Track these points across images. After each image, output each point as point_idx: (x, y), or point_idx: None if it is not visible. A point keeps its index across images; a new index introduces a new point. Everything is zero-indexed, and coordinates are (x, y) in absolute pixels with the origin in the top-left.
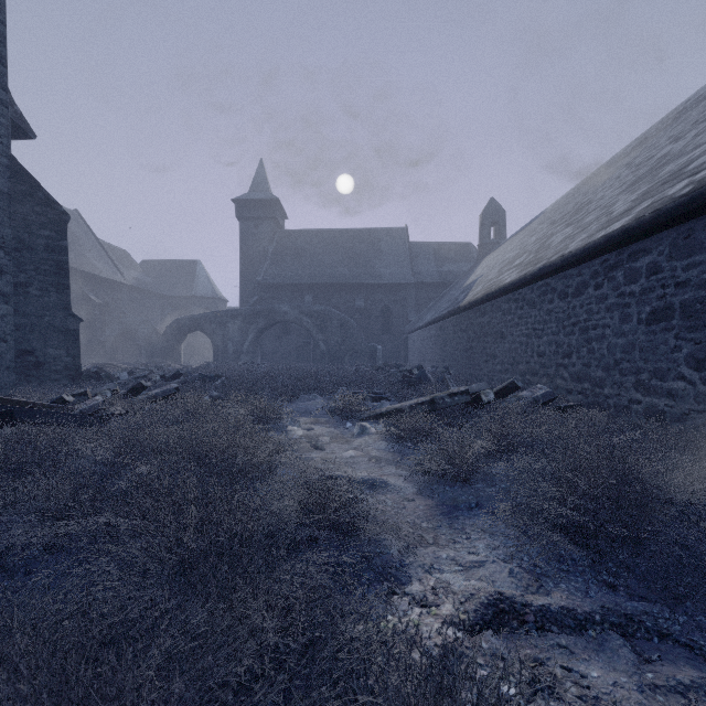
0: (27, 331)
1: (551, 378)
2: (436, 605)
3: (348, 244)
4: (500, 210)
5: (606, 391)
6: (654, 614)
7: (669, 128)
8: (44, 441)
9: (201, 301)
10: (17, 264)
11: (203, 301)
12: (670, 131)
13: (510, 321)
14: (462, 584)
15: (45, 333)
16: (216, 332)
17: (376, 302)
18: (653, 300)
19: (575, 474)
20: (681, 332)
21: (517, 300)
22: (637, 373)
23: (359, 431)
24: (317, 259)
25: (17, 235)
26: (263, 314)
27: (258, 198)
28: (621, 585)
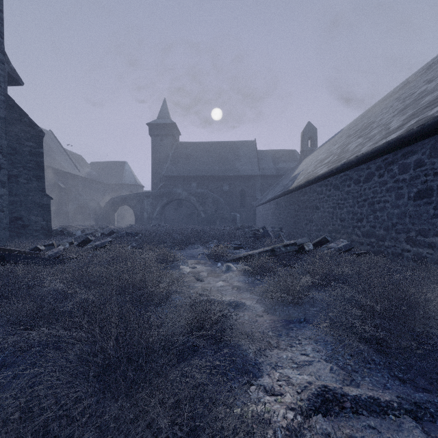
0: (17, 205)
1: (349, 235)
2: (280, 394)
3: (218, 151)
4: (314, 129)
5: (386, 243)
6: (435, 403)
7: (423, 75)
8: (22, 276)
9: (127, 187)
10: (11, 163)
11: (129, 187)
12: (424, 77)
13: (322, 198)
14: (298, 378)
15: (29, 206)
16: (137, 206)
17: (236, 187)
18: (418, 184)
19: (371, 300)
20: (437, 205)
21: (327, 185)
22: (407, 232)
23: (225, 269)
24: (199, 160)
25: (11, 145)
26: (165, 195)
27: (163, 122)
28: (408, 379)
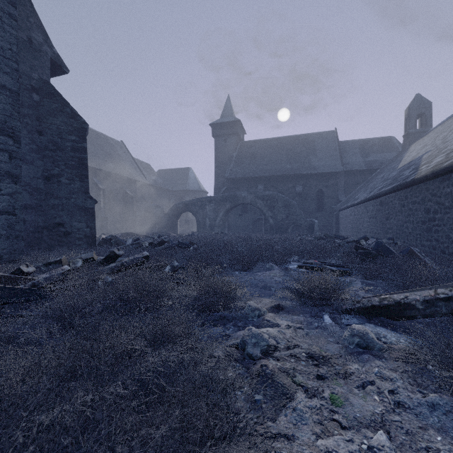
0: (59, 209)
1: None
2: None
3: (289, 146)
4: (426, 102)
5: None
6: None
7: None
8: None
9: (191, 193)
10: (53, 161)
11: (192, 193)
12: None
13: None
14: None
15: (72, 211)
16: (199, 212)
17: (312, 188)
18: None
19: None
20: None
21: None
22: None
23: (355, 345)
24: (266, 159)
25: (53, 140)
26: (229, 199)
27: (226, 121)
28: None
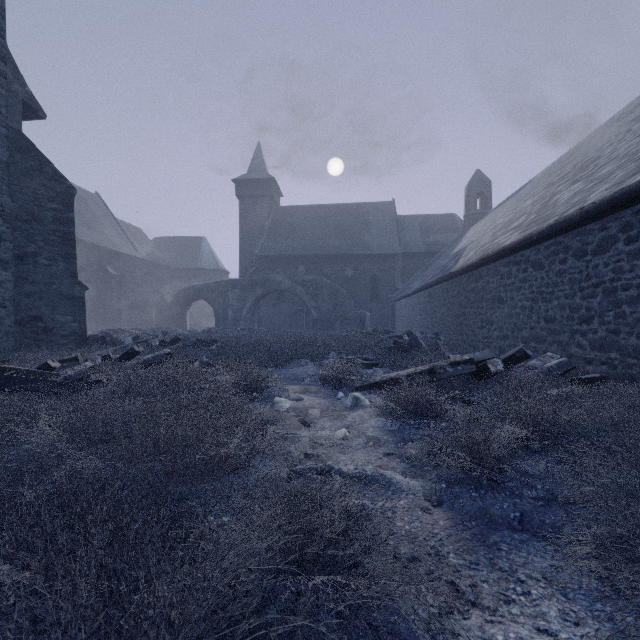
0: (36, 298)
1: (563, 346)
2: None
3: (338, 218)
4: (486, 181)
5: None
6: None
7: None
8: None
9: (205, 273)
10: (27, 235)
11: (207, 273)
12: None
13: (510, 285)
14: None
15: (53, 300)
16: (218, 300)
17: (365, 272)
18: None
19: None
20: None
21: (519, 262)
22: None
23: (352, 404)
24: (309, 233)
25: (27, 208)
26: (259, 284)
27: (256, 177)
28: None
